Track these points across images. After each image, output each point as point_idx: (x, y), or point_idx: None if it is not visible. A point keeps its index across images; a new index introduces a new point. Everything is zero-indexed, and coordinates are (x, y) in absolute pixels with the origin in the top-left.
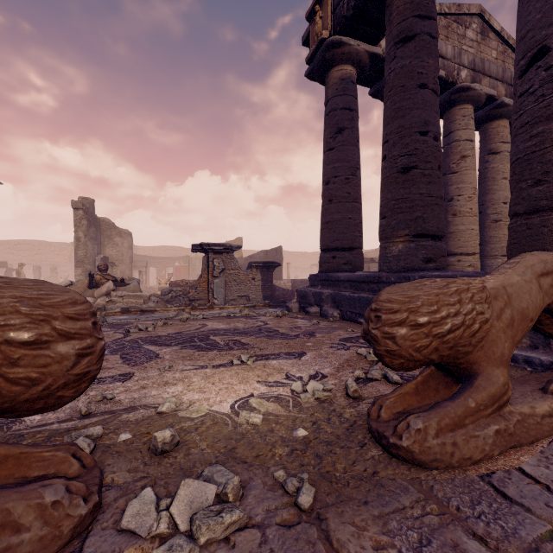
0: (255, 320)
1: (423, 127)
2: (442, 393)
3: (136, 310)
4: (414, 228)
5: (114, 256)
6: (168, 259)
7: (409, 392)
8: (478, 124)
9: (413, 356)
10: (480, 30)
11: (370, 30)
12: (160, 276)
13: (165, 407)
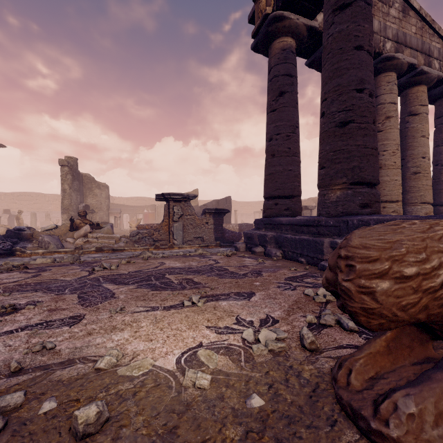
0: (207, 258)
1: (360, 85)
2: (417, 352)
3: (108, 249)
4: (351, 176)
5: (94, 204)
6: (139, 207)
7: (380, 351)
8: (399, 90)
9: (397, 316)
10: (402, 9)
11: (308, 5)
12: (132, 220)
13: (104, 362)
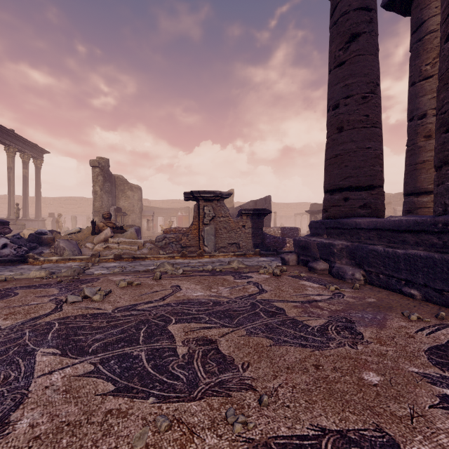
0: (245, 280)
1: None
2: None
3: (128, 257)
4: None
5: (126, 207)
6: (173, 210)
7: None
8: None
9: None
10: None
11: None
12: (166, 223)
13: None
